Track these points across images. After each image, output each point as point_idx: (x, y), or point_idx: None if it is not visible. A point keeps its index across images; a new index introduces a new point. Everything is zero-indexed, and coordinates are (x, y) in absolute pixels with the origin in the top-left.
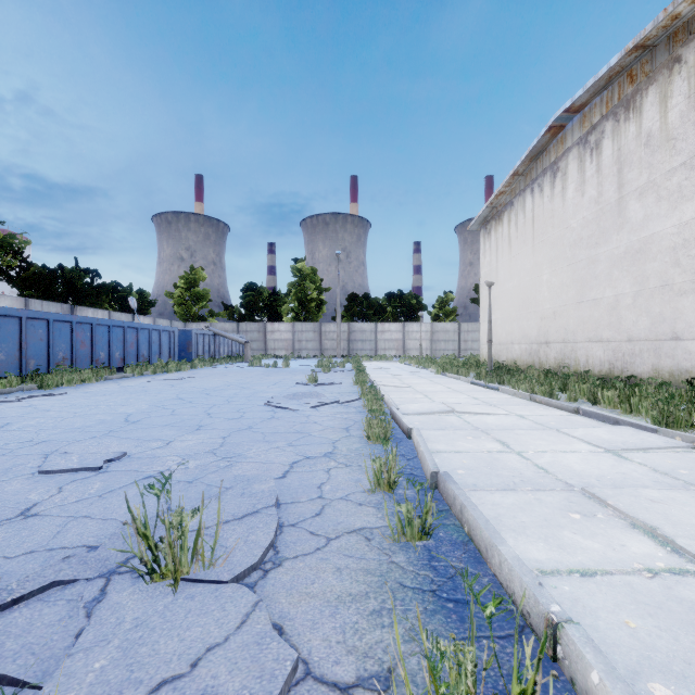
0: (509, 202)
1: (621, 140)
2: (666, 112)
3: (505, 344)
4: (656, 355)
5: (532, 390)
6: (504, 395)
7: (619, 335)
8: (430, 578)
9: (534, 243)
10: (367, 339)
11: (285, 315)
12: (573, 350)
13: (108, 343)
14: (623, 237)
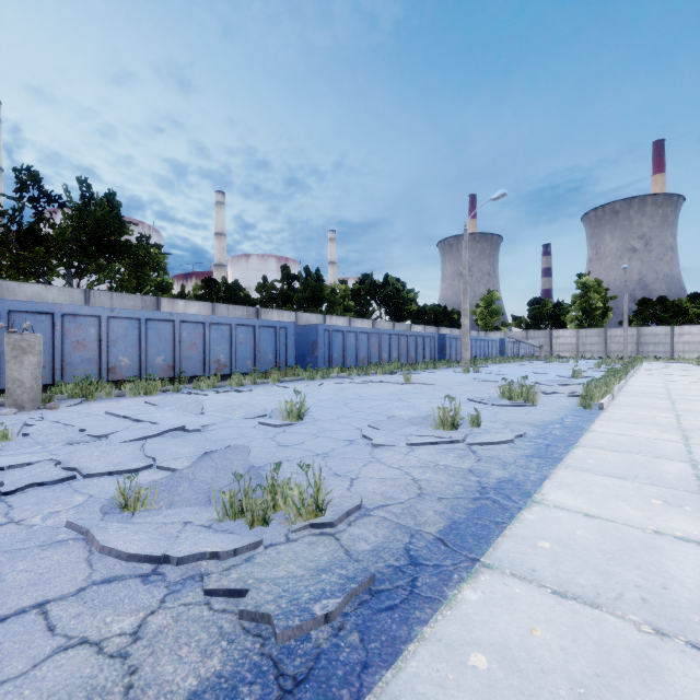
0: None
1: None
2: None
3: None
4: None
5: None
6: None
7: None
8: None
9: None
10: (660, 342)
11: (568, 322)
12: None
13: (475, 348)
14: None
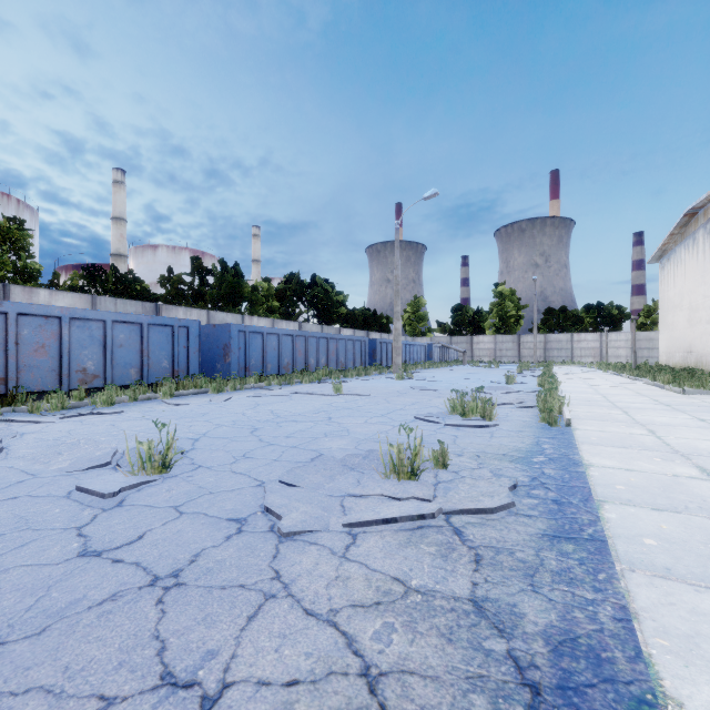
0: (673, 249)
1: None
2: None
3: (671, 353)
4: None
5: (633, 375)
6: (620, 378)
7: None
8: None
9: (685, 283)
10: (563, 348)
11: (487, 329)
12: (701, 356)
13: (405, 353)
14: None
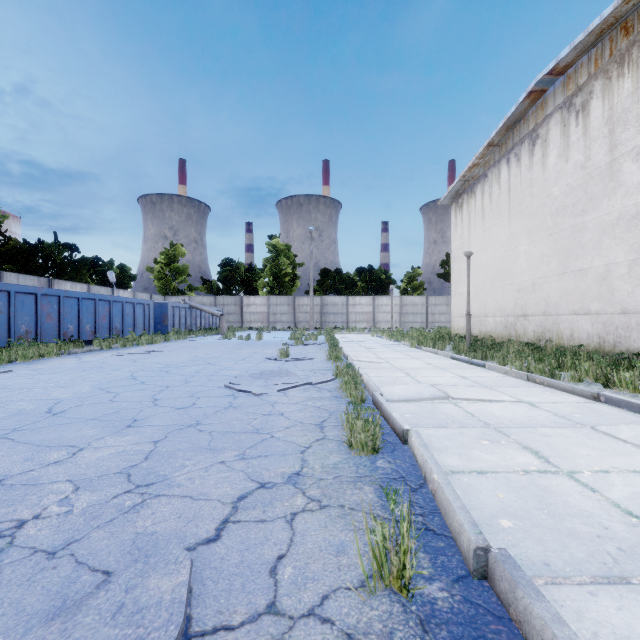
0: (483, 174)
1: (613, 98)
2: None
3: (478, 317)
4: None
5: (527, 368)
6: (494, 373)
7: (611, 307)
8: None
9: (511, 214)
10: (339, 312)
11: (260, 289)
12: (556, 323)
13: (77, 316)
14: (616, 202)
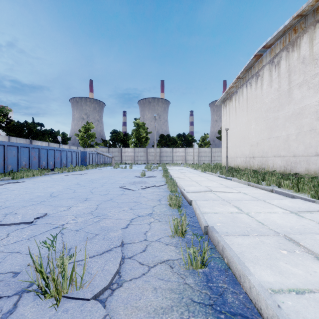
0: (235, 91)
1: (290, 60)
2: (312, 46)
3: (233, 158)
4: (307, 163)
5: (248, 180)
6: (235, 182)
7: (289, 153)
8: (208, 295)
9: (247, 110)
10: (168, 155)
11: (130, 144)
12: (266, 160)
13: (46, 157)
14: (291, 107)
